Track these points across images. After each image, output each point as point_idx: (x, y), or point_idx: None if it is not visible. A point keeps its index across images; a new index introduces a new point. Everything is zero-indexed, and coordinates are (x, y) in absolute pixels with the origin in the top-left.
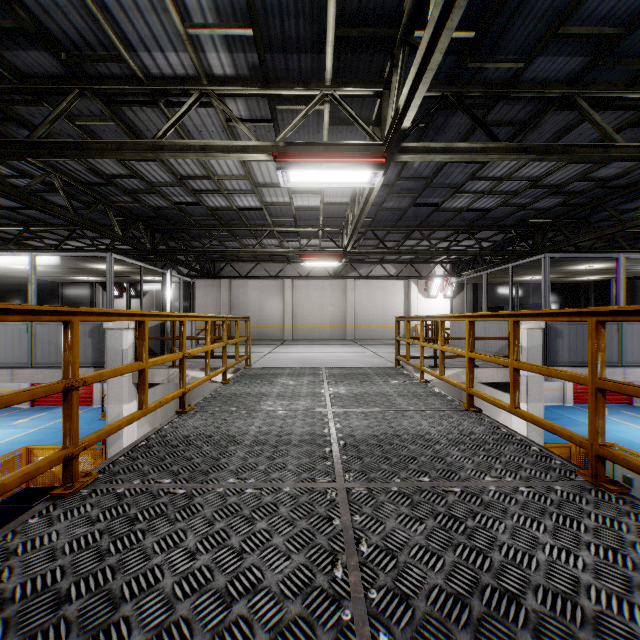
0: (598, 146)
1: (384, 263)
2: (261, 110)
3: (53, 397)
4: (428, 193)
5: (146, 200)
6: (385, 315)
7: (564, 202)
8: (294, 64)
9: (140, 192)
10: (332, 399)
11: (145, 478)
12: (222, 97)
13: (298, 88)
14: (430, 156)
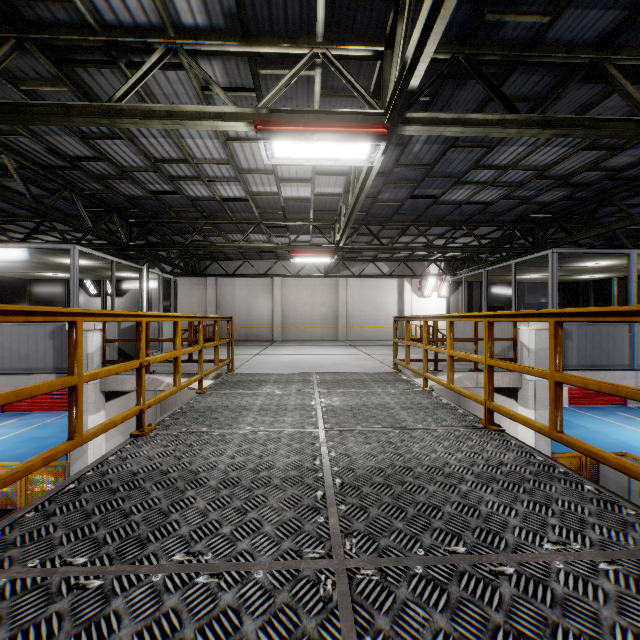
0: (630, 120)
1: (377, 261)
2: (242, 76)
3: (26, 402)
4: (427, 183)
5: (119, 188)
6: (378, 315)
7: (569, 195)
8: (279, 13)
9: (110, 178)
10: (324, 414)
11: (50, 555)
12: (194, 57)
13: (284, 45)
14: (439, 129)
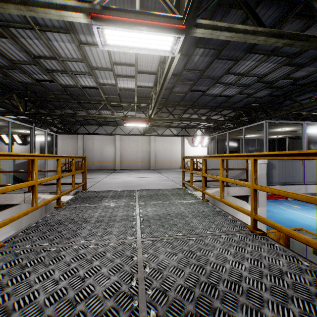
0: None
1: (171, 128)
2: None
3: None
4: (200, 82)
5: (14, 76)
6: (171, 156)
7: (271, 93)
8: None
9: (6, 68)
10: (141, 223)
11: None
12: None
13: None
14: (217, 33)
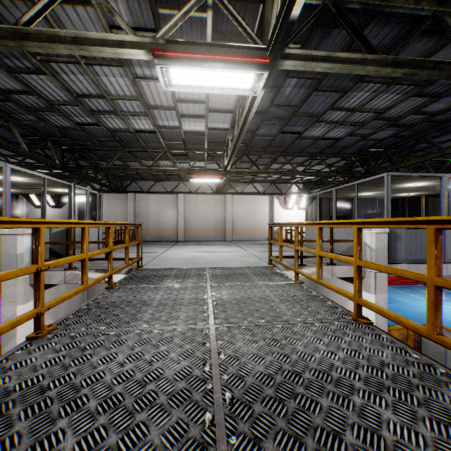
0: None
1: (254, 183)
2: (144, 17)
3: None
4: (294, 122)
5: (50, 119)
6: (255, 222)
7: (396, 134)
8: None
9: (41, 110)
10: (215, 308)
11: None
12: None
13: None
14: (312, 64)
